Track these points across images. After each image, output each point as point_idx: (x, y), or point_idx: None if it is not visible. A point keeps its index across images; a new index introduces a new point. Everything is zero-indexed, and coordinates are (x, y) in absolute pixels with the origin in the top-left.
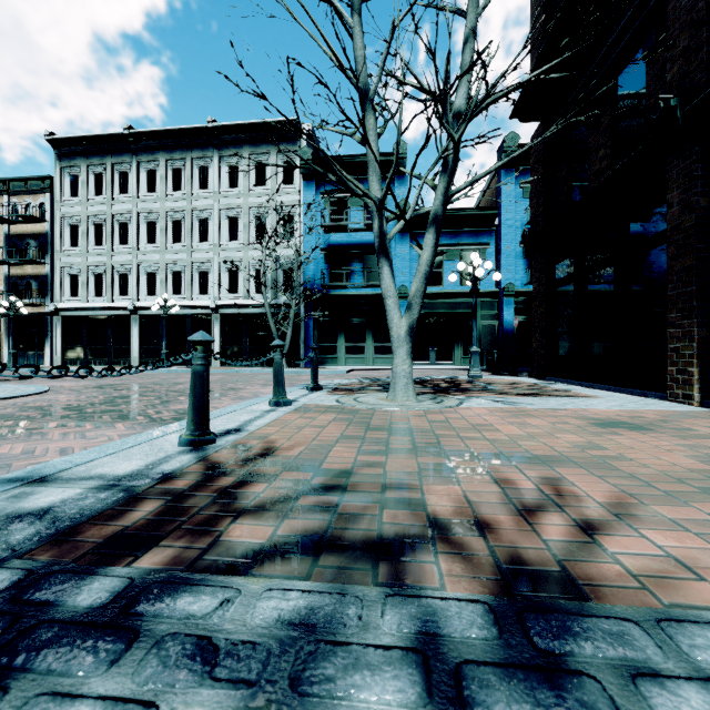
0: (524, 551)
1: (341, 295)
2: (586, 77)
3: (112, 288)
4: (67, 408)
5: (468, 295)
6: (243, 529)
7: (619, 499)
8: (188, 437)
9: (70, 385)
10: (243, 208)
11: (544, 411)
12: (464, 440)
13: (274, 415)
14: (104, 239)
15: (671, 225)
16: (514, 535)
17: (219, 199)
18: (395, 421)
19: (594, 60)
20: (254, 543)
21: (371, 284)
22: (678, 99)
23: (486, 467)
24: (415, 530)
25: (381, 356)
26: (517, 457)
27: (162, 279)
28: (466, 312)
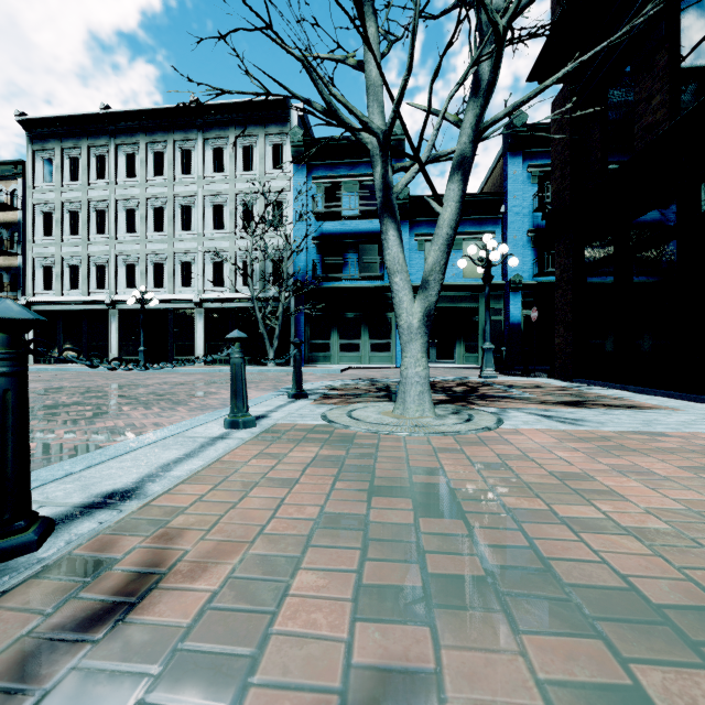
0: None
1: (334, 288)
2: (635, 8)
3: (88, 281)
4: None
5: (472, 288)
6: None
7: None
8: None
9: None
10: (229, 194)
11: (630, 435)
12: (572, 528)
13: (219, 449)
14: (80, 227)
15: None
16: None
17: (203, 184)
18: (415, 461)
19: None
20: None
21: (366, 276)
22: None
23: None
24: None
25: (377, 354)
26: None
27: (142, 270)
28: (469, 306)
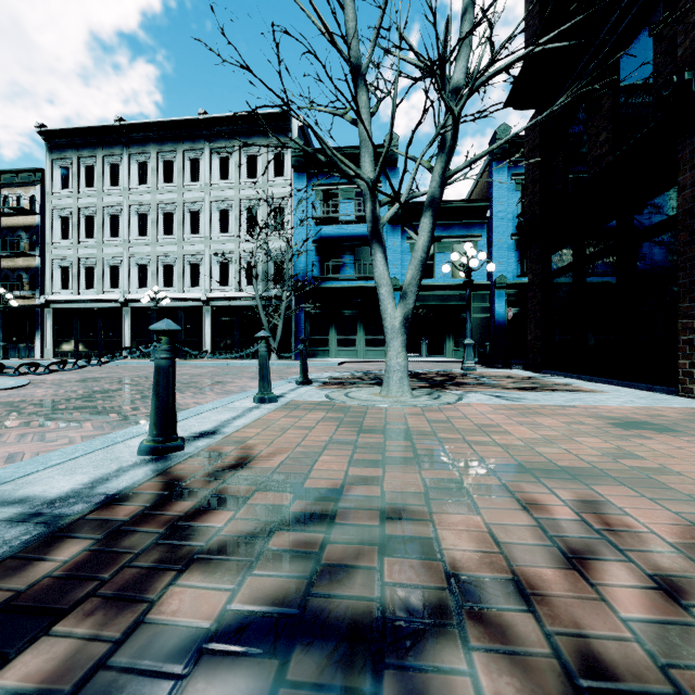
0: (597, 640)
1: (332, 287)
2: (586, 58)
3: (103, 281)
4: (38, 404)
5: (460, 287)
6: (186, 594)
7: (691, 536)
8: (149, 444)
9: (53, 378)
10: (234, 200)
11: (551, 407)
12: (471, 446)
13: (257, 413)
14: (95, 231)
15: (684, 209)
16: (572, 604)
17: (210, 191)
18: (390, 420)
19: (594, 41)
20: (198, 620)
21: (362, 276)
22: (693, 72)
23: (505, 484)
24: (430, 595)
25: (372, 349)
26: (539, 469)
27: (153, 271)
28: (457, 304)
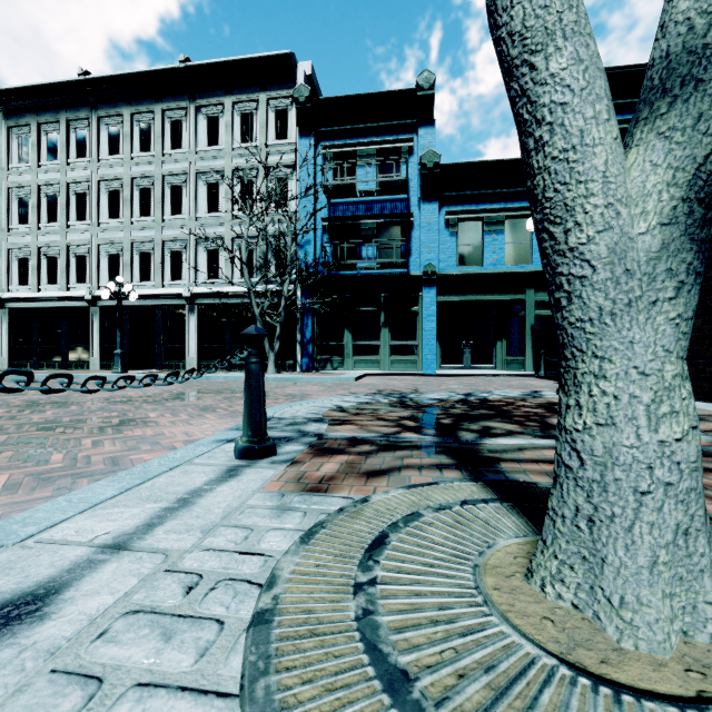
0: None
1: (348, 278)
2: None
3: (67, 274)
4: None
5: (517, 276)
6: None
7: None
8: None
9: None
10: (225, 170)
11: None
12: None
13: None
14: (59, 213)
15: None
16: None
17: (195, 160)
18: None
19: None
20: None
21: (387, 262)
22: None
23: None
24: None
25: (400, 358)
26: None
27: (126, 261)
28: (513, 299)
